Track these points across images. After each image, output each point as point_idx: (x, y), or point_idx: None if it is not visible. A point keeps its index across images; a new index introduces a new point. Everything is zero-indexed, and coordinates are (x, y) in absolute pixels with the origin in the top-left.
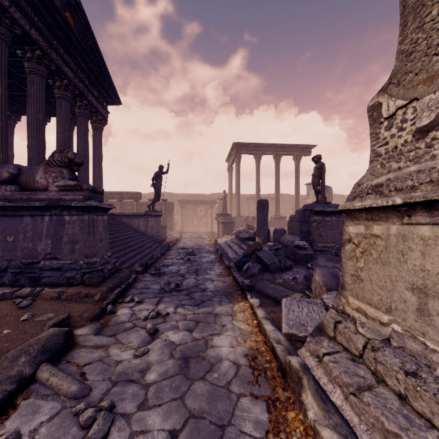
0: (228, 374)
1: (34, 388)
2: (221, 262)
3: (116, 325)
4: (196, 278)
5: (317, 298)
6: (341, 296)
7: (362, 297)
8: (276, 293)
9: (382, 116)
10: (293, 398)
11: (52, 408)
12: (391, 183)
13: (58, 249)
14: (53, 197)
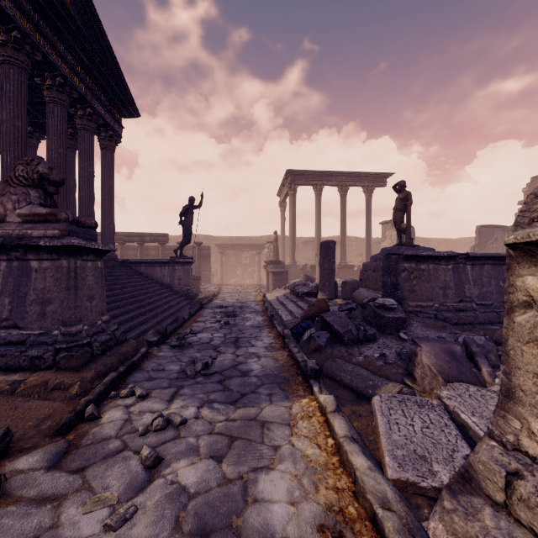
0: None
1: None
2: (272, 327)
3: (92, 445)
4: (235, 352)
5: (431, 396)
6: (510, 415)
7: None
8: (356, 380)
9: None
10: None
11: None
12: None
13: (20, 312)
14: (12, 231)
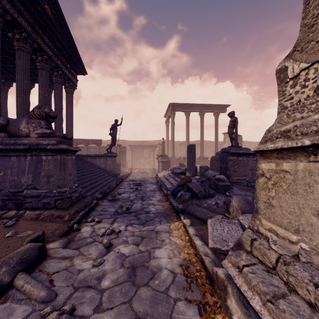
0: (166, 281)
1: (11, 293)
2: (161, 191)
3: (80, 240)
4: (142, 203)
5: (235, 219)
6: (256, 219)
7: (273, 220)
8: (202, 214)
9: (288, 77)
10: (219, 302)
11: (24, 311)
12: (297, 129)
13: (37, 181)
14: (33, 141)
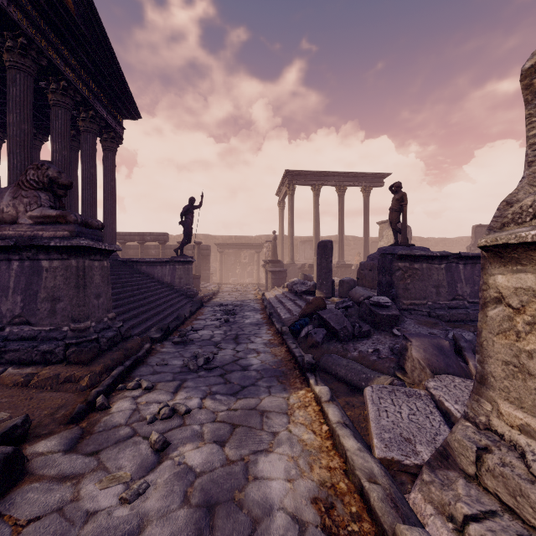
0: None
1: None
2: (271, 324)
3: (104, 432)
4: (235, 348)
5: (419, 387)
6: (483, 398)
7: (533, 406)
8: (351, 374)
9: None
10: None
11: None
12: None
13: (32, 309)
14: (24, 233)
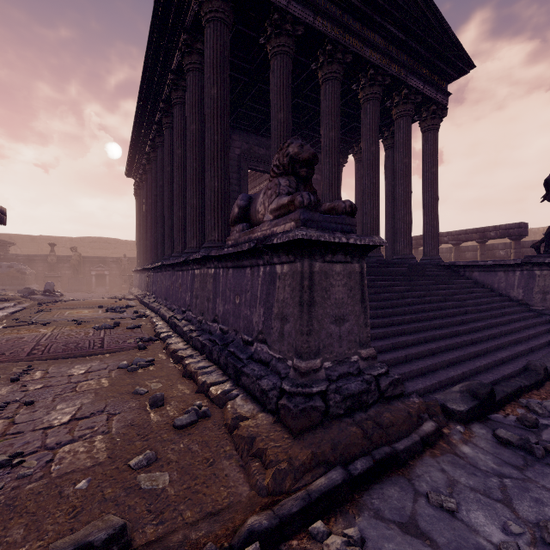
0: None
1: None
2: None
3: None
4: None
5: None
6: None
7: None
8: None
9: None
10: None
11: None
12: None
13: (268, 326)
14: (265, 232)
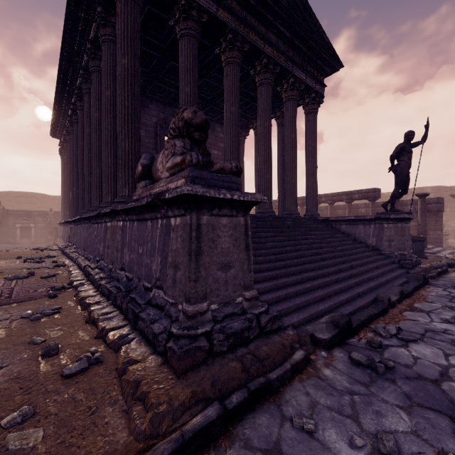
0: None
1: None
2: None
3: None
4: None
5: None
6: None
7: None
8: None
9: None
10: None
11: None
12: None
13: (164, 274)
14: (162, 188)
